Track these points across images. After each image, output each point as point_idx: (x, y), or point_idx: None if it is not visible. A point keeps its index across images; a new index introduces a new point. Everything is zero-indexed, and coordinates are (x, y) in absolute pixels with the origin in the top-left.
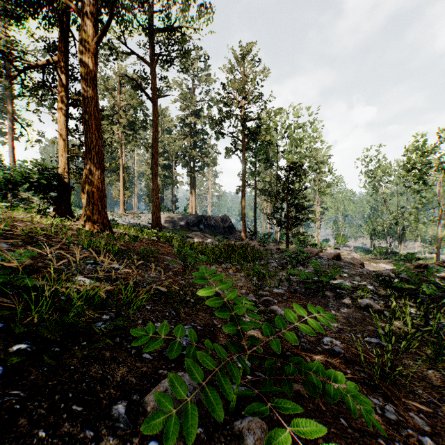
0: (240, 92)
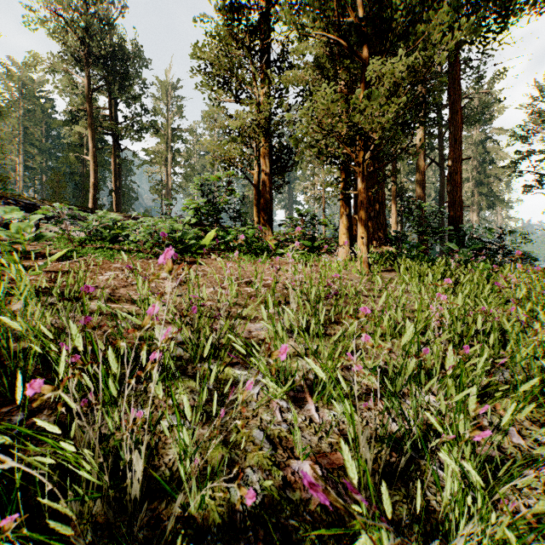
0: None
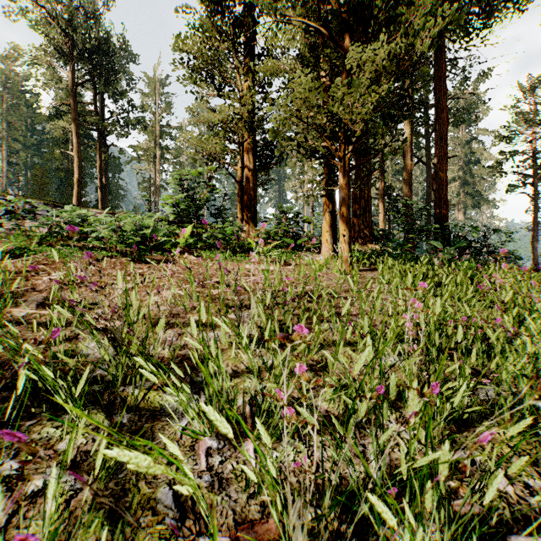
0: (528, 121)
